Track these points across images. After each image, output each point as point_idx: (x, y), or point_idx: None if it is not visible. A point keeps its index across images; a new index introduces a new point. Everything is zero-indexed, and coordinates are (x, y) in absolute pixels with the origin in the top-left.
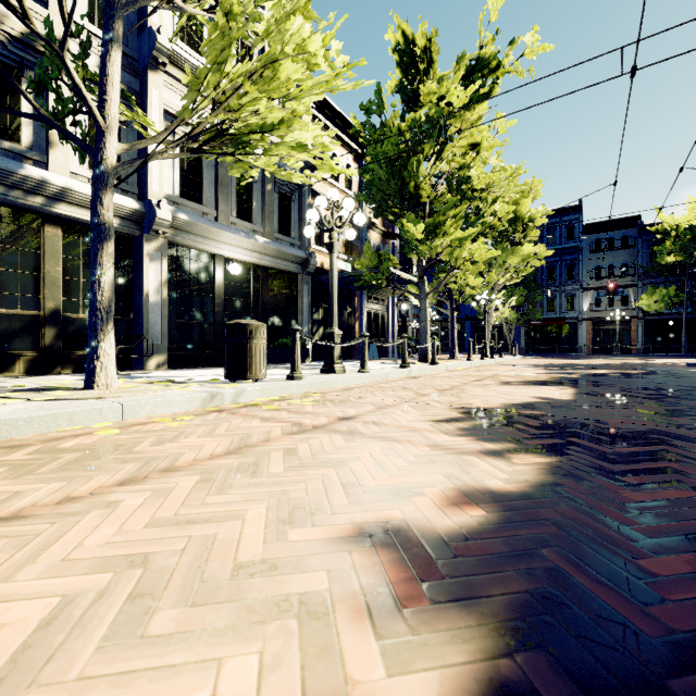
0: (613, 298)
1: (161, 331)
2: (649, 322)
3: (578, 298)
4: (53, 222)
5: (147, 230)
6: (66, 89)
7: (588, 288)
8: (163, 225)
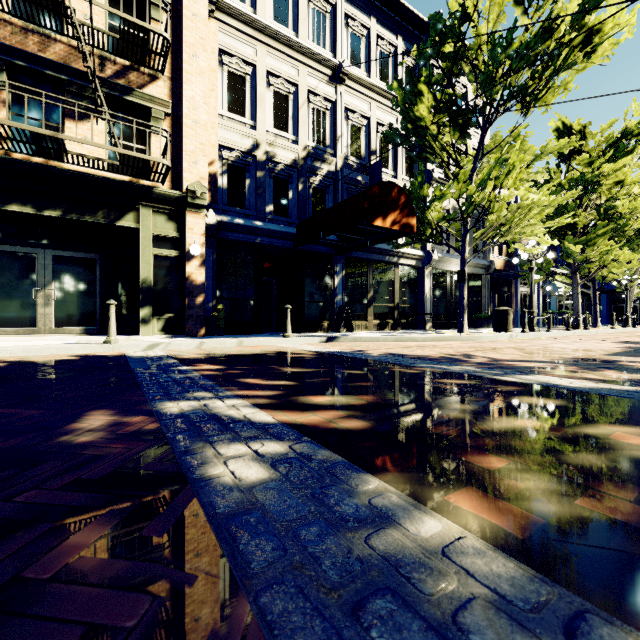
0: None
1: (430, 311)
2: None
3: None
4: (397, 266)
5: (426, 264)
6: None
7: None
8: (434, 261)
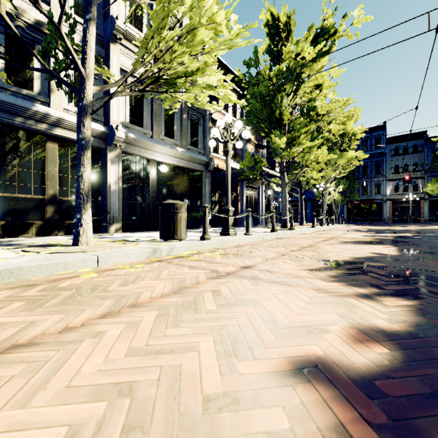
0: (407, 186)
1: (118, 208)
2: (432, 201)
3: (383, 186)
4: (53, 140)
5: (109, 144)
6: (61, 56)
7: (390, 179)
8: (119, 141)
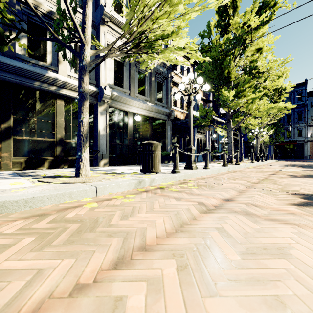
0: None
1: (105, 148)
2: None
3: (304, 130)
4: (60, 98)
5: (99, 100)
6: None
7: (310, 125)
8: (107, 98)
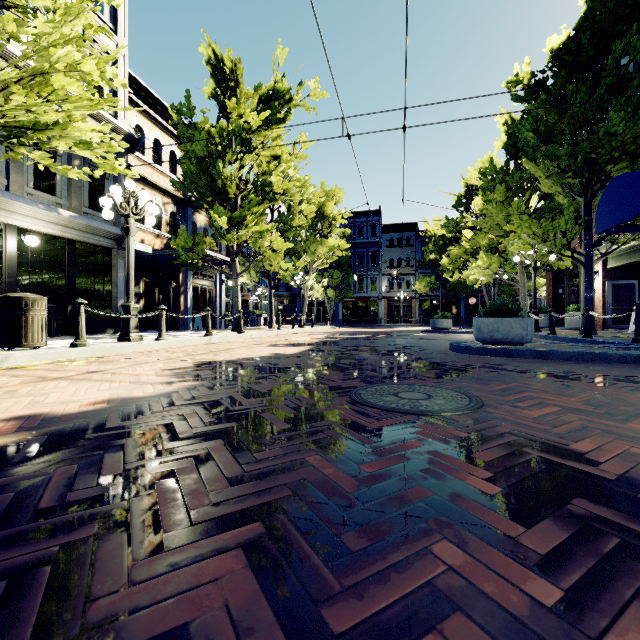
0: (401, 283)
1: None
2: (422, 301)
3: (379, 281)
4: None
5: None
6: None
7: (386, 274)
8: None
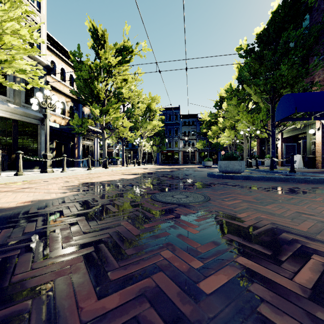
0: (190, 143)
1: None
2: (200, 152)
3: (178, 142)
4: None
5: None
6: None
7: (182, 139)
8: None
